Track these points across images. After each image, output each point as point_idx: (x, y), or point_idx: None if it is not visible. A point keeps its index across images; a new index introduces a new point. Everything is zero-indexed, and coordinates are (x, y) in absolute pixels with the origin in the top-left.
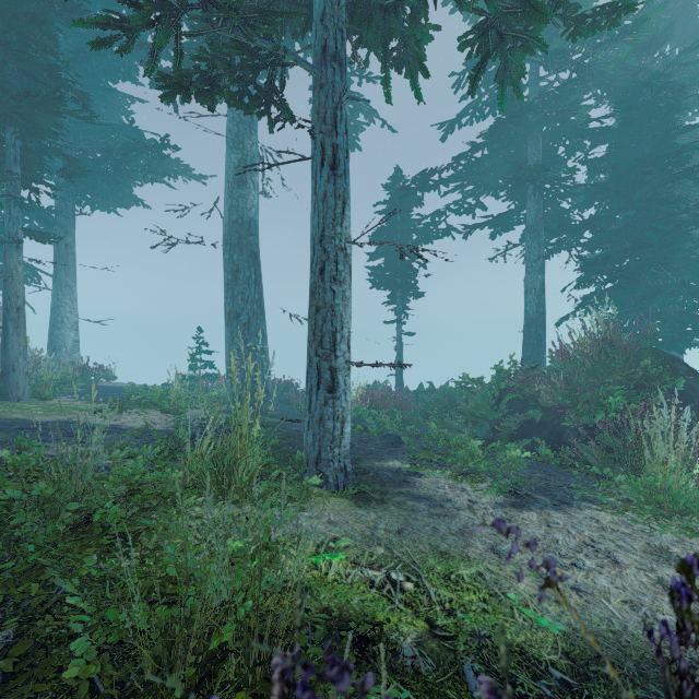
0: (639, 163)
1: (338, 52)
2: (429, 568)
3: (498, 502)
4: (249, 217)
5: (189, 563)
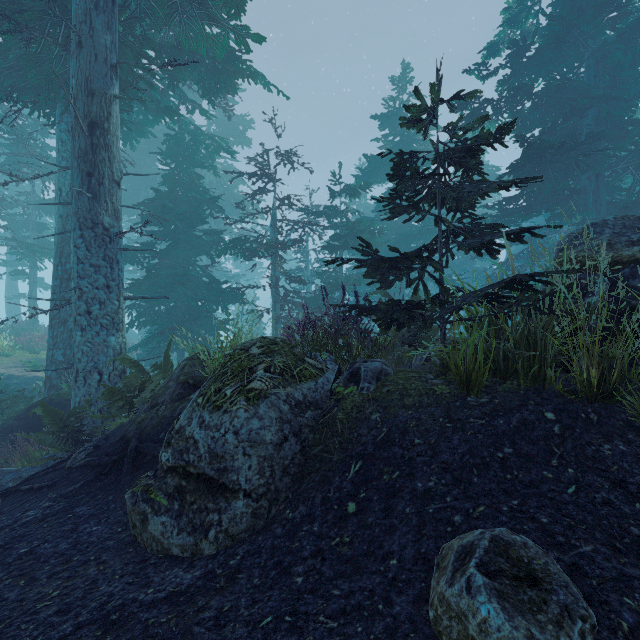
0: None
1: None
2: None
3: None
4: (16, 285)
5: None
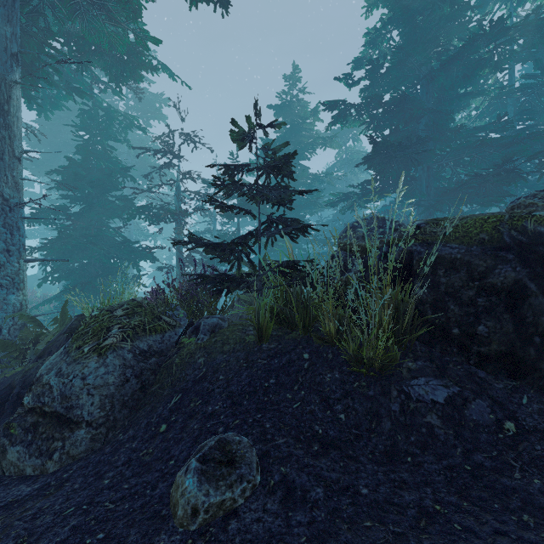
0: None
1: None
2: None
3: None
4: None
5: None
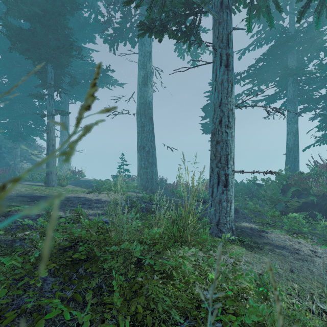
0: None
1: (229, 4)
2: None
3: None
4: (149, 101)
5: (263, 312)
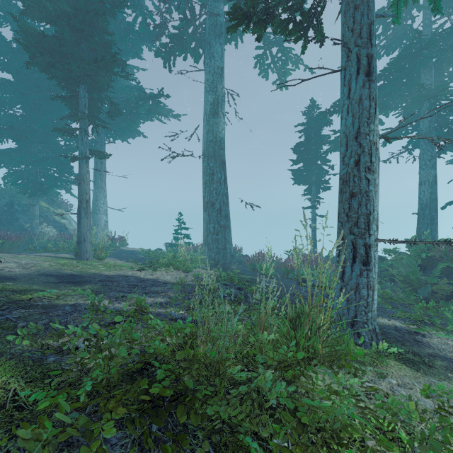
0: None
1: None
2: None
3: None
4: (220, 137)
5: None
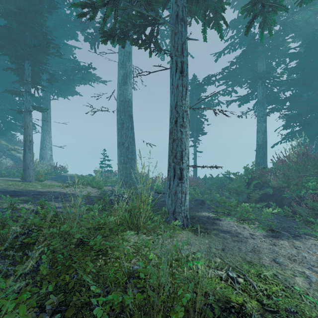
0: (315, 68)
1: (183, 17)
2: (247, 270)
3: (264, 235)
4: (128, 99)
5: (150, 270)
